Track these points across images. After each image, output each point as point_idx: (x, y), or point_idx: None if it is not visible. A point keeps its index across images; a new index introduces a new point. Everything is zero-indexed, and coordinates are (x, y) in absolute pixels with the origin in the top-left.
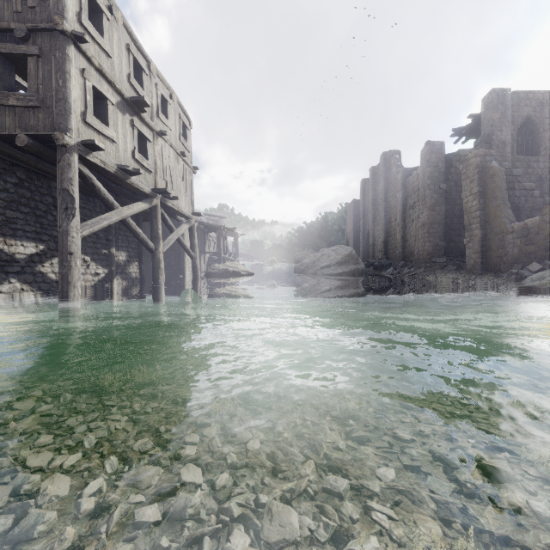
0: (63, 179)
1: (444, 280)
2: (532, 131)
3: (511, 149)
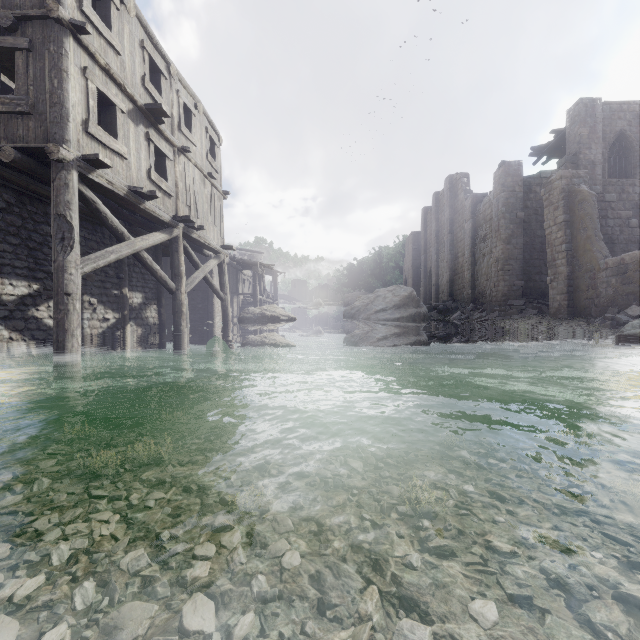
0: (58, 202)
1: (523, 327)
2: (626, 150)
3: (602, 170)
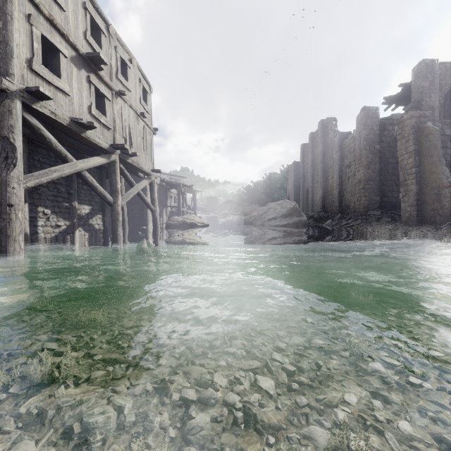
0: (2, 126)
1: (383, 231)
2: None
3: (439, 113)
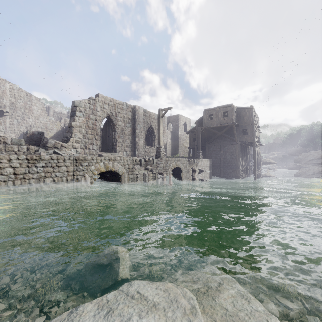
0: (254, 149)
1: None
2: None
3: None
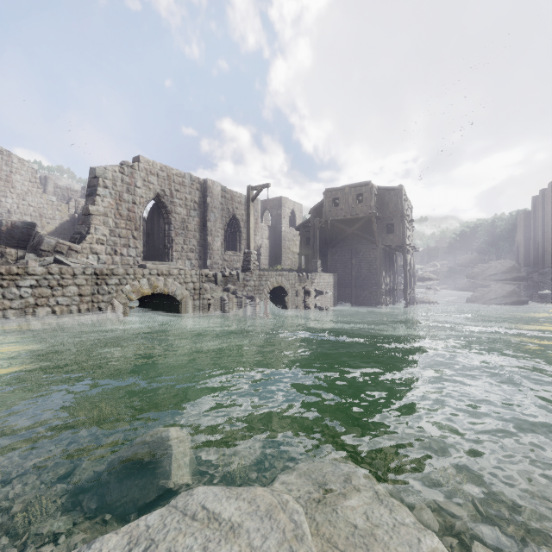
0: (405, 256)
1: None
2: None
3: None
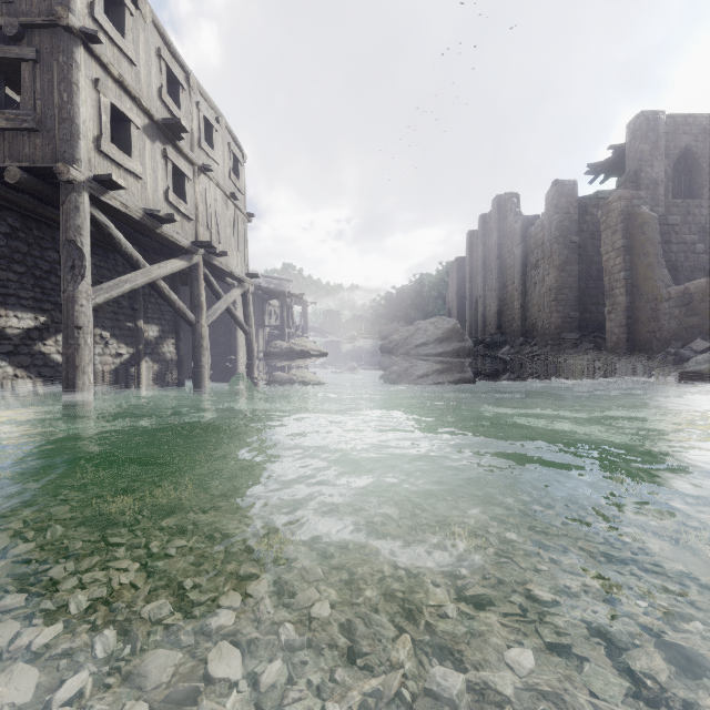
0: (68, 227)
1: (578, 362)
2: (692, 167)
3: (665, 190)
